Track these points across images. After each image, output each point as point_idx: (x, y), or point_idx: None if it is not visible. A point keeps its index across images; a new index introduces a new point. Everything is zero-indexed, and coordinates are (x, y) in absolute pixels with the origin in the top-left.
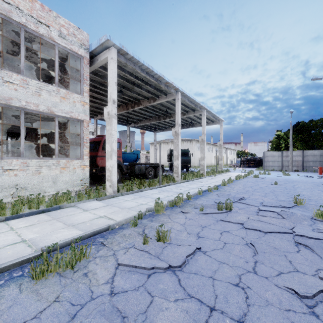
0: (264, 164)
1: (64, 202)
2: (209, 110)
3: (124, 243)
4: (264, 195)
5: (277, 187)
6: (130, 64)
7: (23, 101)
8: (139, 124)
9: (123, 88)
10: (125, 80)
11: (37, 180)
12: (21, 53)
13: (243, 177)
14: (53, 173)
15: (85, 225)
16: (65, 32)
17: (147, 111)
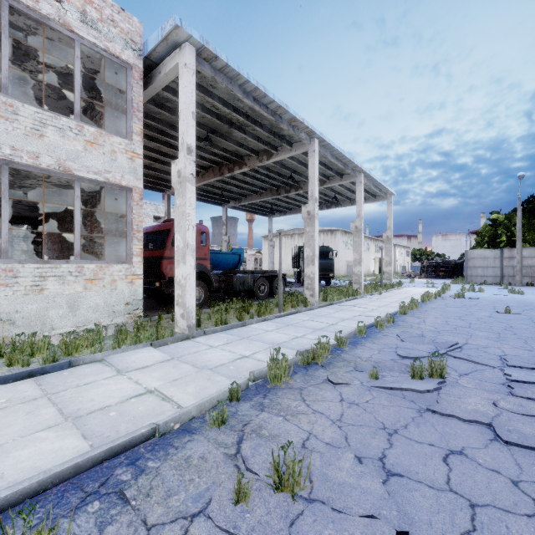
0: (468, 272)
1: (87, 349)
2: (369, 174)
3: (184, 491)
4: (497, 337)
5: (514, 320)
6: (222, 80)
7: (7, 147)
8: (243, 202)
9: (213, 133)
10: (215, 116)
11: (36, 304)
12: (2, 51)
13: (434, 298)
14: (70, 291)
15: (104, 419)
16: (95, 14)
17: (256, 179)
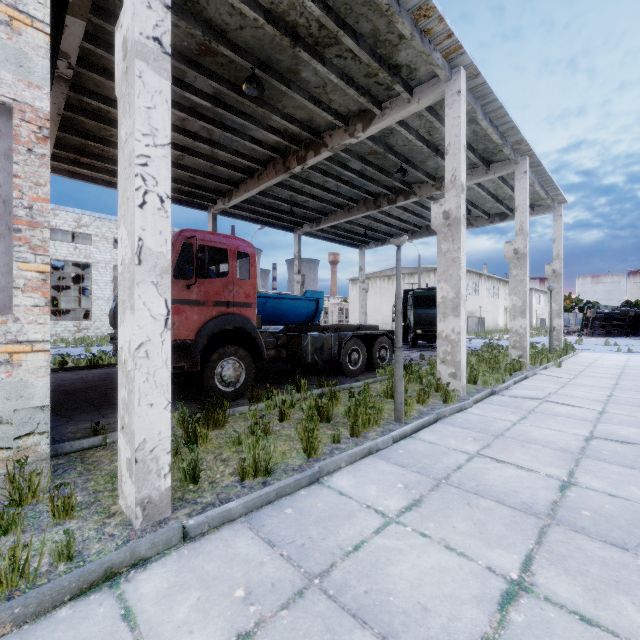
0: None
1: None
2: (537, 160)
3: None
4: None
5: None
6: None
7: None
8: (323, 224)
9: (263, 70)
10: (261, 13)
11: None
12: None
13: None
14: None
15: None
16: None
17: (342, 181)
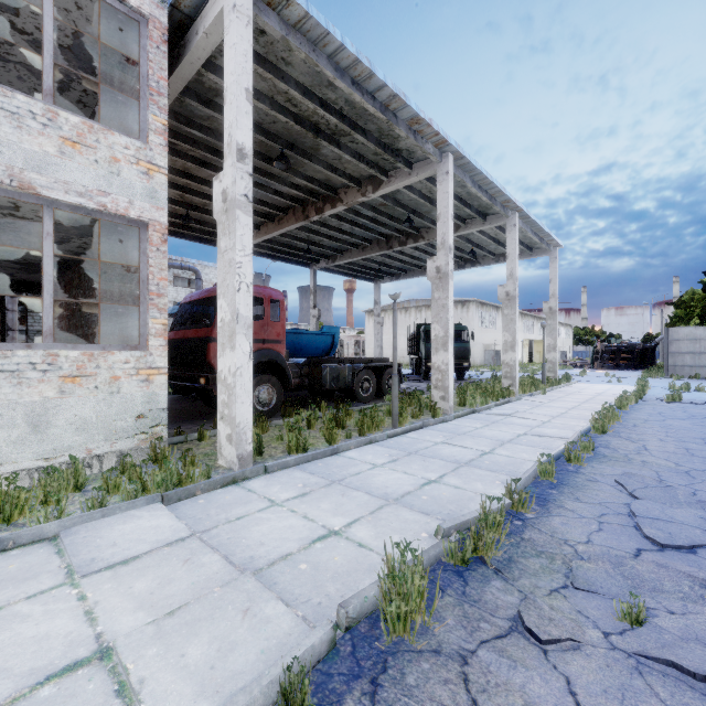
0: (669, 360)
1: (48, 506)
2: (526, 214)
3: None
4: None
5: None
6: (300, 44)
7: None
8: (338, 261)
9: (290, 149)
10: (291, 118)
11: None
12: None
13: (634, 401)
14: (33, 397)
15: None
16: None
17: (357, 225)
